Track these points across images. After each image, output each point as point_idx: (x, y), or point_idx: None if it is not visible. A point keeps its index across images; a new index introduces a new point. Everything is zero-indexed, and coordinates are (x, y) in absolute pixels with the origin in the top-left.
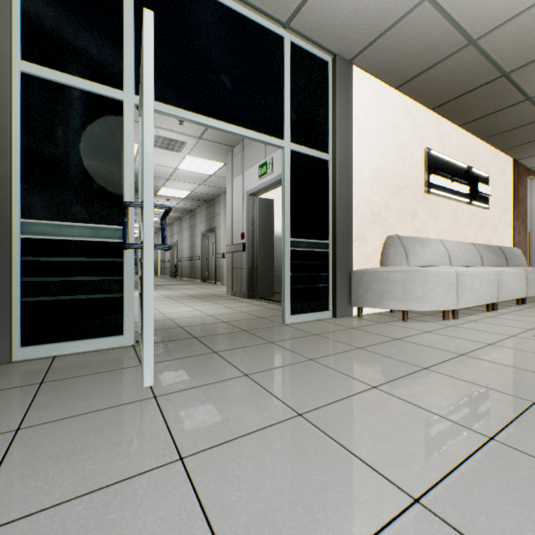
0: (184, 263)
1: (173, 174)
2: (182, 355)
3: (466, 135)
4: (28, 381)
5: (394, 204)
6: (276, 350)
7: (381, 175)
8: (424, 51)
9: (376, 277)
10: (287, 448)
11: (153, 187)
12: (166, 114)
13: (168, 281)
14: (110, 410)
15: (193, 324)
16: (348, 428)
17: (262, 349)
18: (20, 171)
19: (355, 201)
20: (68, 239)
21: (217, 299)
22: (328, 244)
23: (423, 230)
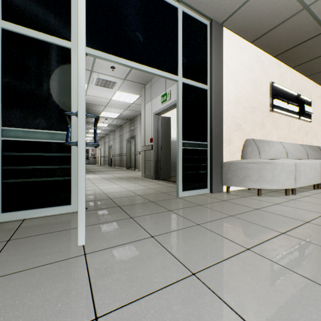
0: (116, 158)
1: (109, 103)
2: (109, 220)
3: (296, 74)
4: (0, 239)
5: (250, 118)
6: (173, 217)
7: (241, 100)
8: (272, 15)
9: (239, 166)
10: (185, 310)
11: (85, 101)
12: (100, 57)
13: (106, 168)
14: (50, 265)
15: (118, 197)
16: (233, 289)
17: (164, 215)
18: (1, 95)
19: (225, 116)
20: (33, 140)
21: (135, 180)
22: (207, 144)
23: (269, 135)
